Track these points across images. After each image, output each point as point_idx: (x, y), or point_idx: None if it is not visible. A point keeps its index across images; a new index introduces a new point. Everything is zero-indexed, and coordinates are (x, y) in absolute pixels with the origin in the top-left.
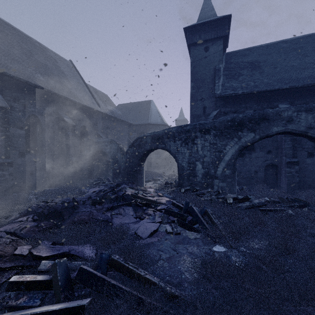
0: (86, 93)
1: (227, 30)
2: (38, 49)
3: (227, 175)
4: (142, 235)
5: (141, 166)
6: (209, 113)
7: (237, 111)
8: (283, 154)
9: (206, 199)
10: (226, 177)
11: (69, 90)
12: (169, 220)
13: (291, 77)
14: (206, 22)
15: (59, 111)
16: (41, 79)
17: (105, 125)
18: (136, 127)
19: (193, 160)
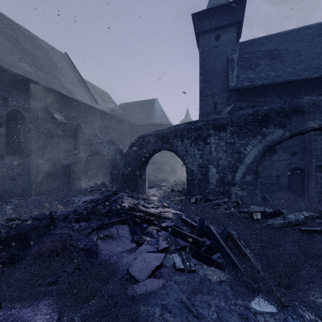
0: (82, 88)
1: (242, 15)
2: (27, 37)
3: (247, 182)
4: (138, 275)
5: (143, 170)
6: (221, 110)
7: (256, 106)
8: (312, 156)
9: (225, 212)
10: (246, 185)
11: (61, 84)
12: (177, 245)
13: (320, 64)
14: (218, 7)
15: (48, 107)
16: (26, 69)
17: (103, 125)
18: (139, 128)
19: (205, 163)
